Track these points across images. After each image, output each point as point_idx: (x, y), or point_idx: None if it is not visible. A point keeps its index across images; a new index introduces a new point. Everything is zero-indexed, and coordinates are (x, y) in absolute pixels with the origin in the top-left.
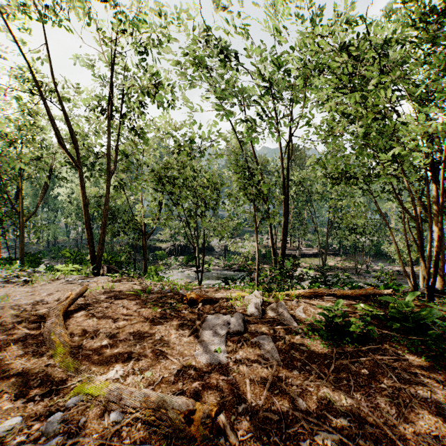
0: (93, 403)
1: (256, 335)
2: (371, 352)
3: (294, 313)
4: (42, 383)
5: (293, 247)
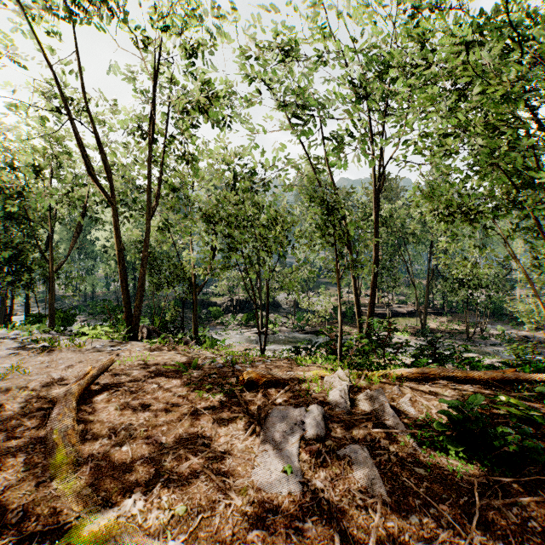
0: None
1: (343, 443)
2: (533, 484)
3: (397, 406)
4: (25, 517)
5: (381, 303)
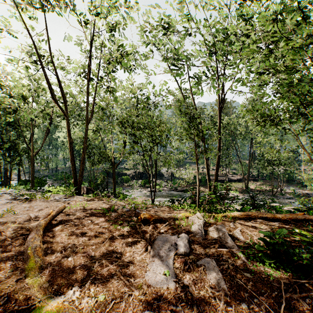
0: None
1: (200, 257)
2: None
3: (233, 234)
4: (8, 301)
5: (221, 174)
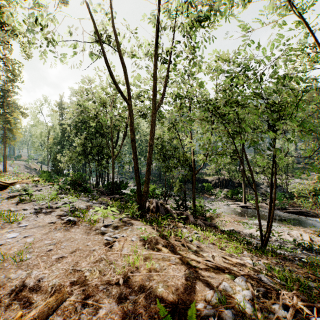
0: None
1: None
2: None
3: None
4: None
5: None
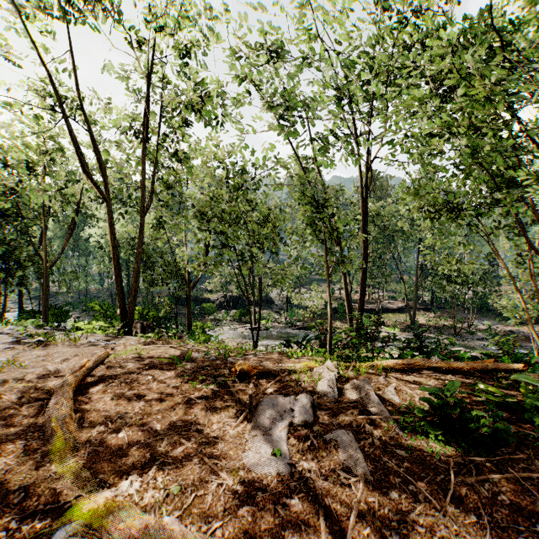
0: (89, 538)
1: (330, 429)
2: (505, 463)
3: (383, 394)
4: (27, 498)
5: (371, 299)
